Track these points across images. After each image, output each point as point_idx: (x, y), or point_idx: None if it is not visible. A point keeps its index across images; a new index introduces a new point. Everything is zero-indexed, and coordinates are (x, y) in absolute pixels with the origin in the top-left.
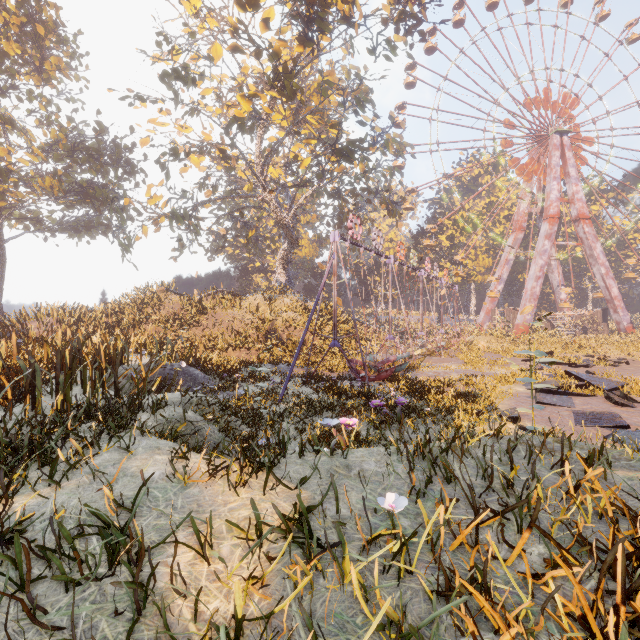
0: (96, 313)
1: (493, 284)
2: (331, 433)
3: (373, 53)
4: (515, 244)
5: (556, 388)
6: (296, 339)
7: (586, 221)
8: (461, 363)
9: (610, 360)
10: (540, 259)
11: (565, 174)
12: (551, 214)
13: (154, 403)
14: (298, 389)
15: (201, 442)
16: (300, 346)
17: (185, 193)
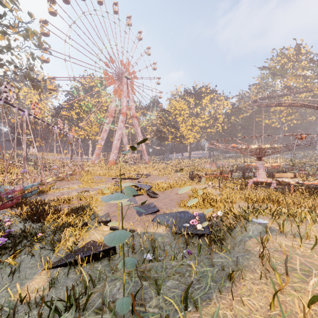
0: None
1: (100, 141)
2: None
3: None
4: (109, 123)
5: None
6: None
7: (135, 118)
8: (80, 183)
9: (144, 175)
10: (119, 131)
11: (128, 96)
12: (123, 112)
13: None
14: None
15: None
16: None
17: None
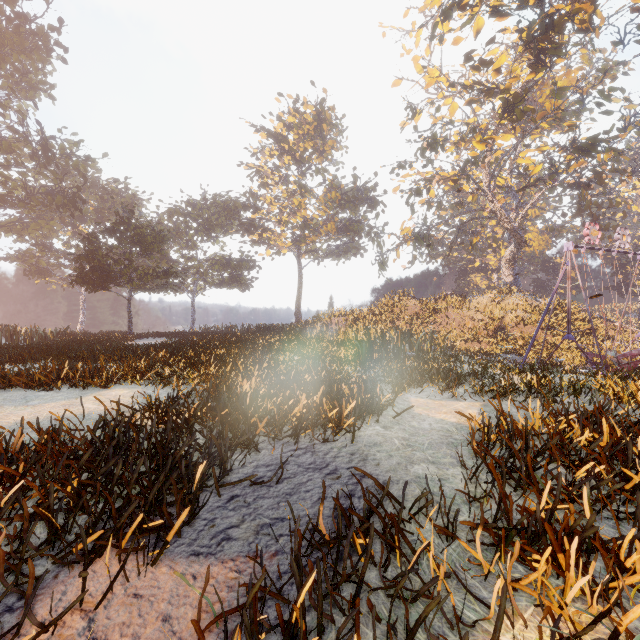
0: (365, 314)
1: None
2: None
3: (620, 43)
4: None
5: None
6: (526, 335)
7: None
8: None
9: None
10: None
11: None
12: None
13: (457, 354)
14: None
15: None
16: (534, 336)
17: (426, 222)
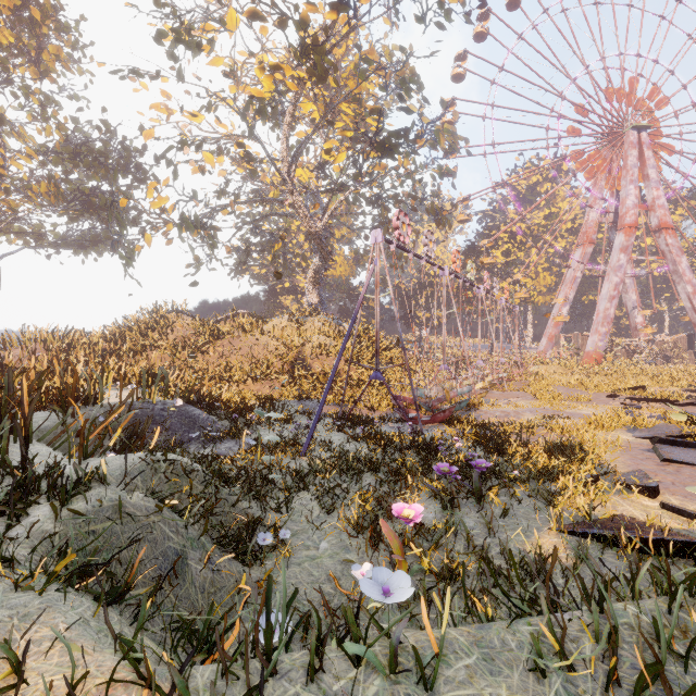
0: (91, 338)
1: (557, 306)
2: (376, 515)
3: (422, 21)
4: (583, 259)
5: (678, 437)
6: (328, 369)
7: (669, 231)
8: (531, 399)
9: None
10: (614, 276)
11: (643, 177)
12: (627, 223)
13: (63, 486)
14: (329, 435)
15: (149, 554)
16: (331, 379)
17: (196, 194)
